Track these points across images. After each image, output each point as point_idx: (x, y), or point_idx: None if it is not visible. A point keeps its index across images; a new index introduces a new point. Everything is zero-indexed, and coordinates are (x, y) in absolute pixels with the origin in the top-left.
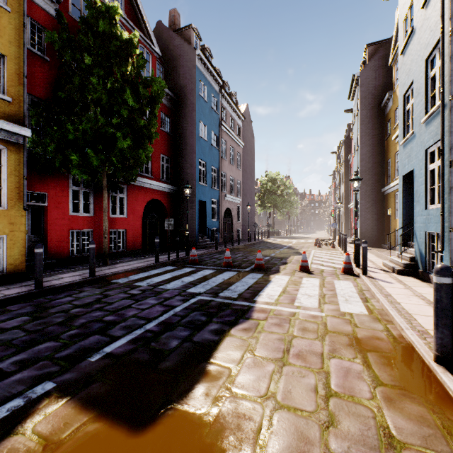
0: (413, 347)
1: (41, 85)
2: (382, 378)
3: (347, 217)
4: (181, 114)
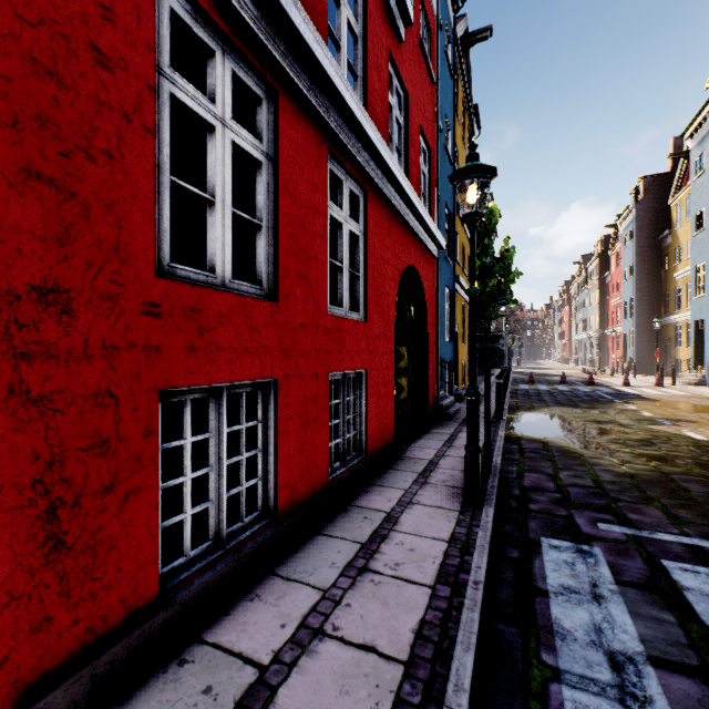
0: None
1: None
2: None
3: (603, 344)
4: None
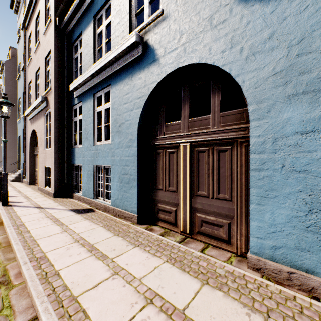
0: None
1: None
2: None
3: (1, 153)
4: None
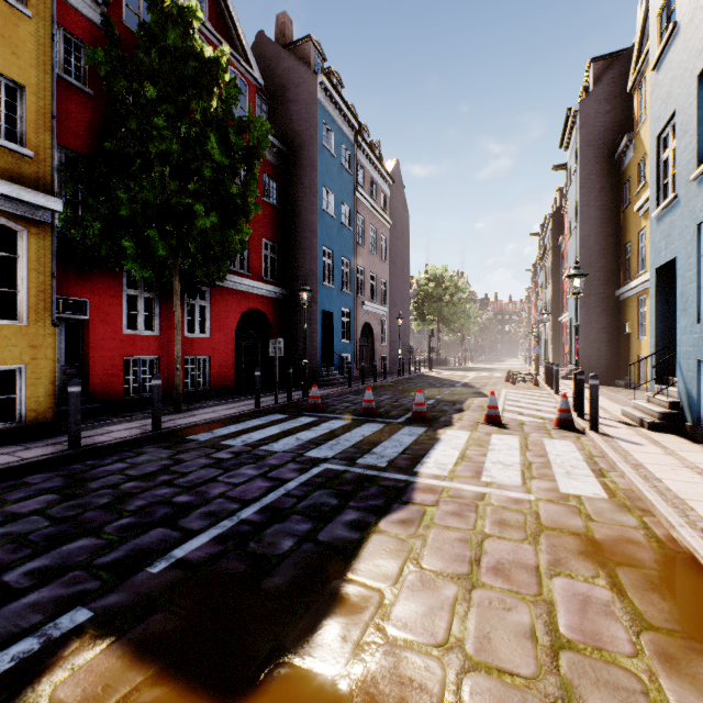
0: (696, 558)
1: (80, 132)
2: (649, 615)
3: (557, 337)
4: (294, 176)
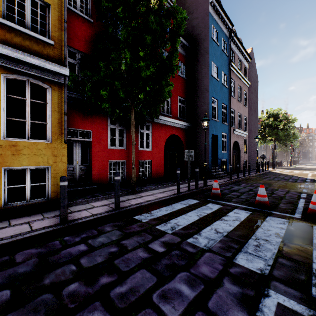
0: None
1: (87, 43)
2: None
3: None
4: (195, 60)
